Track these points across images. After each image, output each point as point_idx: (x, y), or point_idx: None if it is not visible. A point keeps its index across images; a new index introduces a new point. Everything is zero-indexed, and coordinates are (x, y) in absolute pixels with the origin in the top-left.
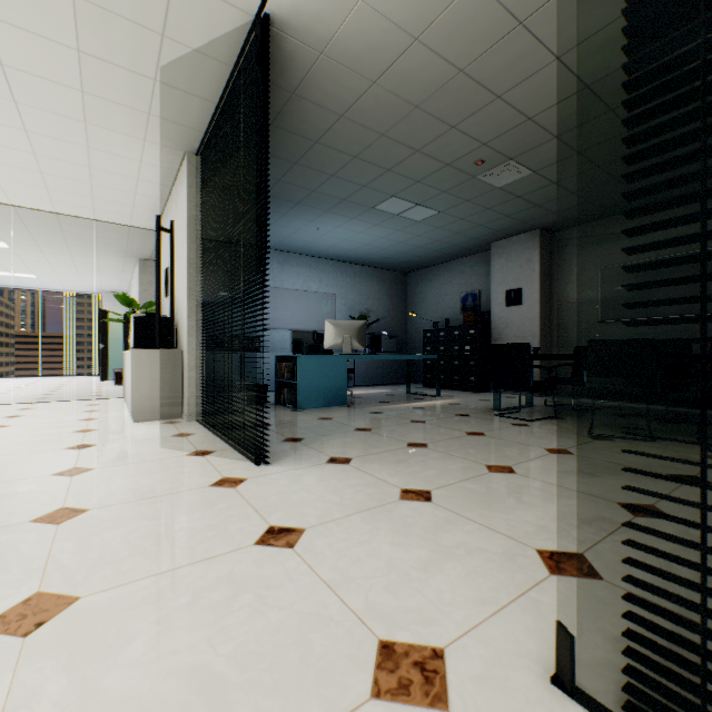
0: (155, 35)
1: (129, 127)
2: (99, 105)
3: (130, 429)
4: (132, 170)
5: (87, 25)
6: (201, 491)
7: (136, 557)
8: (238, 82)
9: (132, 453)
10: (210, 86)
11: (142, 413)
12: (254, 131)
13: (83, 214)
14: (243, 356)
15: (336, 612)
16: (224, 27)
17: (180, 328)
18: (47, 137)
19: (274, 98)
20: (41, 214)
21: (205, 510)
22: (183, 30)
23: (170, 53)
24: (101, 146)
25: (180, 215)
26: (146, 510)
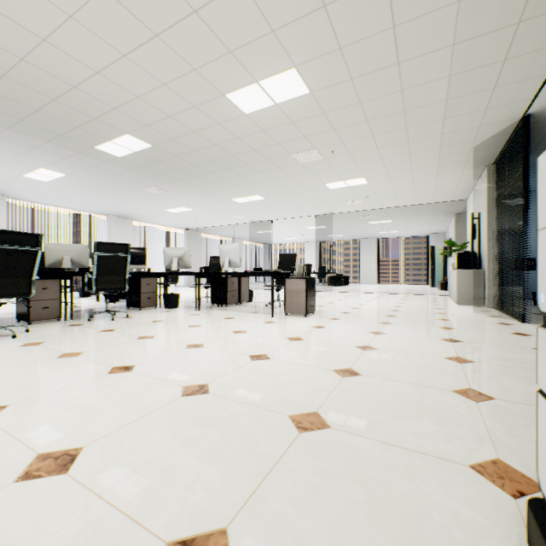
0: (470, 141)
1: (456, 168)
2: (443, 166)
3: (456, 306)
4: (455, 180)
5: (443, 150)
6: (491, 323)
7: (468, 328)
8: (514, 138)
9: (460, 312)
10: (498, 142)
11: (461, 301)
12: (522, 165)
13: (428, 202)
14: (532, 273)
15: (530, 343)
16: (504, 126)
17: (482, 258)
18: (420, 182)
19: (540, 130)
20: (409, 206)
21: (492, 326)
22: (483, 135)
23: (477, 142)
24: (441, 177)
25: (482, 197)
26: (469, 323)
